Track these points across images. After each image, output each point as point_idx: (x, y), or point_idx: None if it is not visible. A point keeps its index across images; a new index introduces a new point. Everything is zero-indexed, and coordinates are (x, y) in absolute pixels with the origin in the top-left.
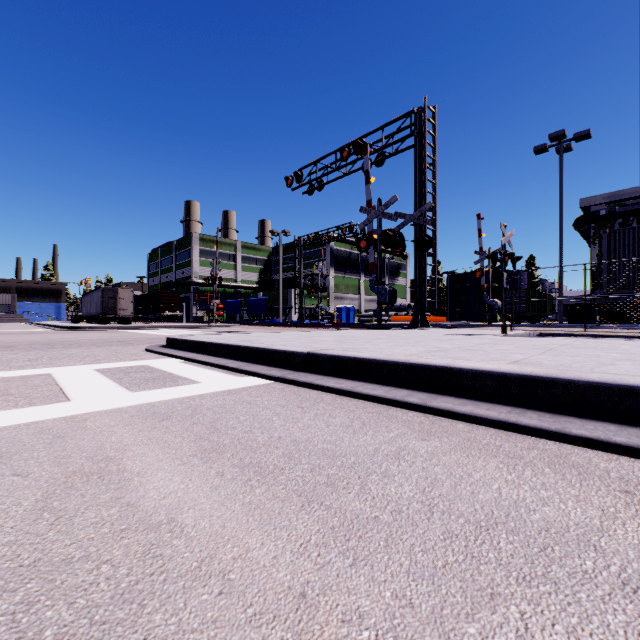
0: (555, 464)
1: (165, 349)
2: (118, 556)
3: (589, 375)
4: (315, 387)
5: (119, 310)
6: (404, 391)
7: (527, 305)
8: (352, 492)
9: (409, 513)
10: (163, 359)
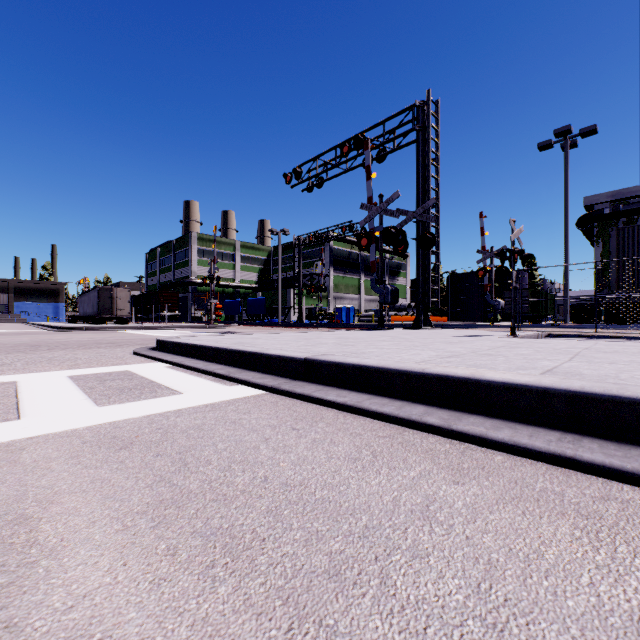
0: None
1: (153, 352)
2: None
3: None
4: (313, 400)
5: (116, 310)
6: (420, 407)
7: (529, 305)
8: (368, 593)
9: None
10: (149, 363)
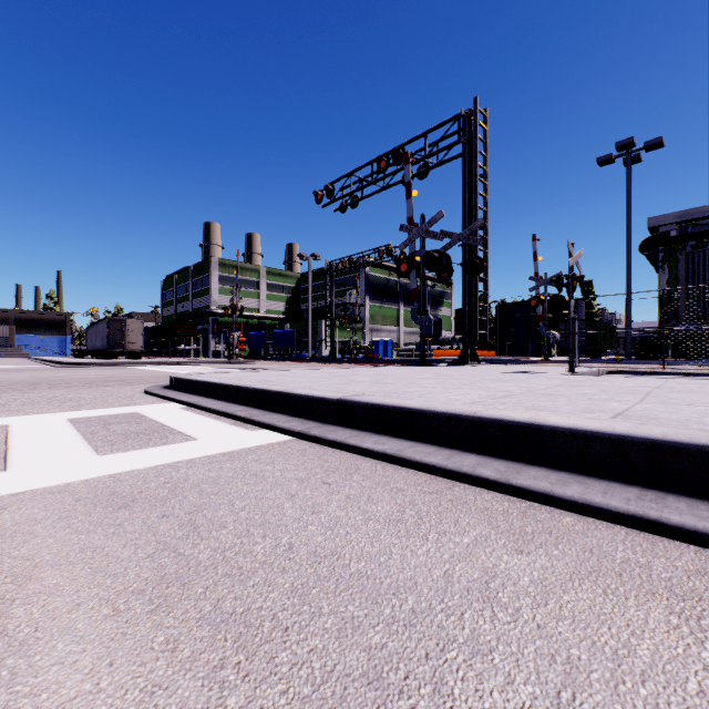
0: None
1: (167, 391)
2: None
3: None
4: (347, 448)
5: (127, 343)
6: (471, 457)
7: (587, 338)
8: (418, 706)
9: None
10: (161, 404)
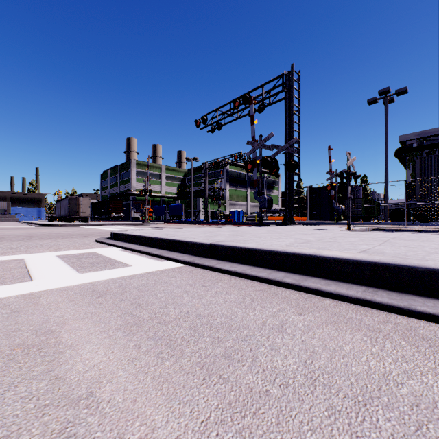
0: (408, 337)
1: (109, 240)
2: (35, 436)
3: (425, 263)
4: (215, 270)
5: (80, 212)
6: (282, 273)
7: (362, 209)
8: (245, 365)
9: (295, 387)
10: (107, 248)
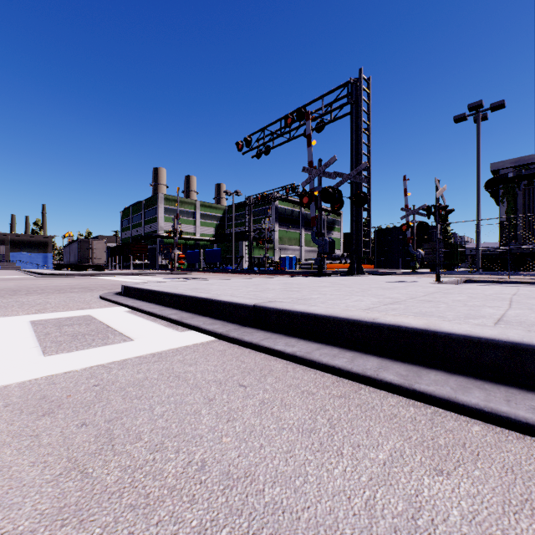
0: None
1: (117, 297)
2: None
3: None
4: (261, 349)
5: (94, 259)
6: (373, 360)
7: (444, 255)
8: None
9: None
10: (110, 308)
